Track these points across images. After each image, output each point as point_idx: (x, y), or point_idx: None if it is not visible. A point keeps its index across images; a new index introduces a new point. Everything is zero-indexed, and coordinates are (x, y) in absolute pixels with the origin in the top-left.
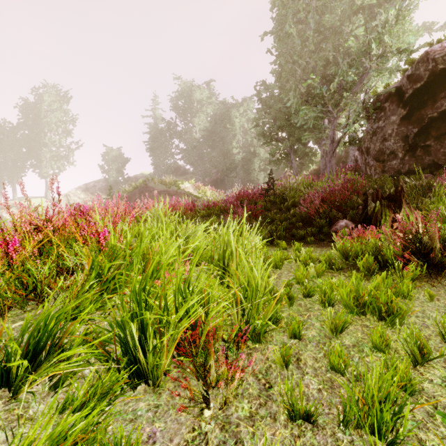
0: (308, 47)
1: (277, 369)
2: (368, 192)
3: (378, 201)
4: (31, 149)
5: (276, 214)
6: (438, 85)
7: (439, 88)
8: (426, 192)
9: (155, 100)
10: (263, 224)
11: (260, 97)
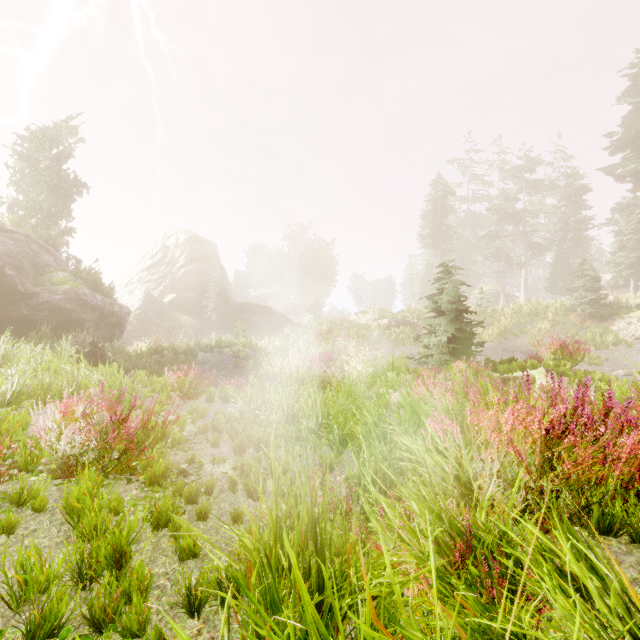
0: None
1: None
2: None
3: None
4: None
5: None
6: None
7: None
8: None
9: None
10: None
11: None
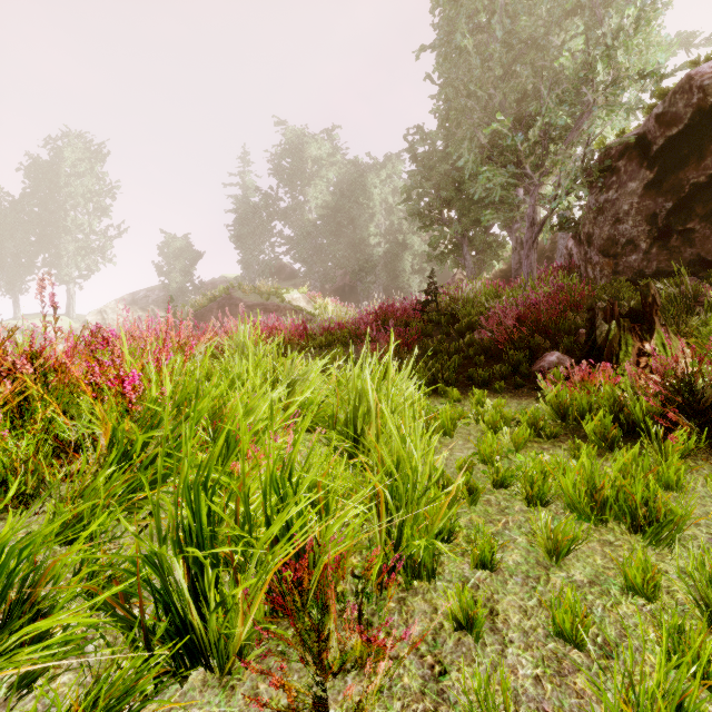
0: (492, 69)
1: (453, 633)
2: (596, 306)
3: (614, 320)
4: (44, 237)
5: (441, 342)
6: (708, 130)
7: (709, 136)
8: (693, 306)
9: (245, 158)
10: (420, 358)
11: (414, 154)
